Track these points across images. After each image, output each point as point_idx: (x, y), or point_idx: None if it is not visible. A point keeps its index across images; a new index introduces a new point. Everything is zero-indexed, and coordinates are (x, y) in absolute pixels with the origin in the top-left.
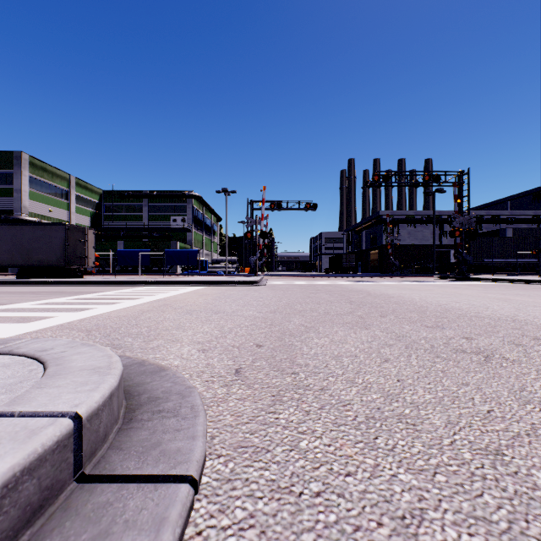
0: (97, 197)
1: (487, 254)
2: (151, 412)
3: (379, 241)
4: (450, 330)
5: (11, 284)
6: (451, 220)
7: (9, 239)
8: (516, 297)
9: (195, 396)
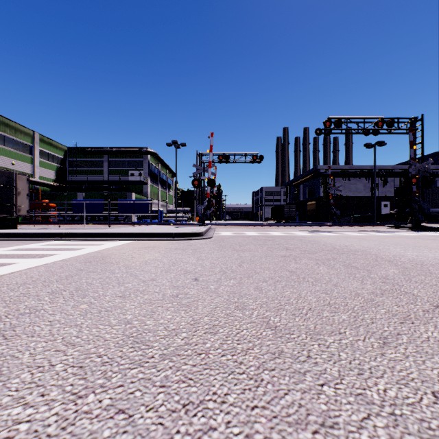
0: (62, 153)
1: (429, 203)
2: None
3: (317, 193)
4: None
5: None
6: (383, 173)
7: None
8: None
9: None
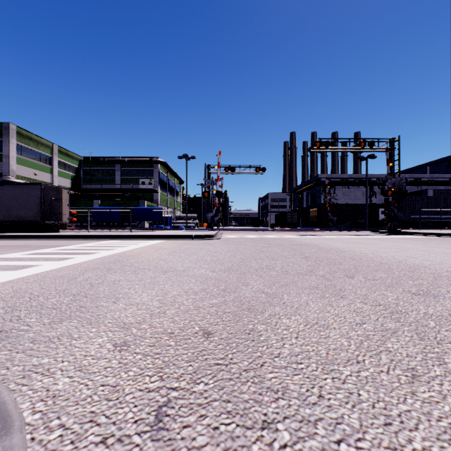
0: (77, 162)
1: (413, 211)
2: None
3: (318, 200)
4: (446, 299)
5: None
6: (380, 182)
7: None
8: None
9: None
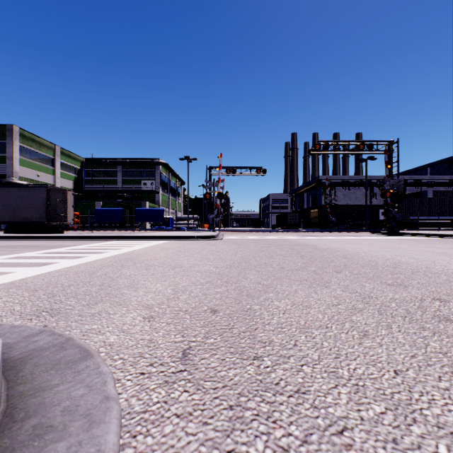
0: (79, 164)
1: (412, 212)
2: None
3: (319, 201)
4: (414, 288)
5: None
6: (380, 183)
7: None
8: (452, 250)
9: (109, 424)
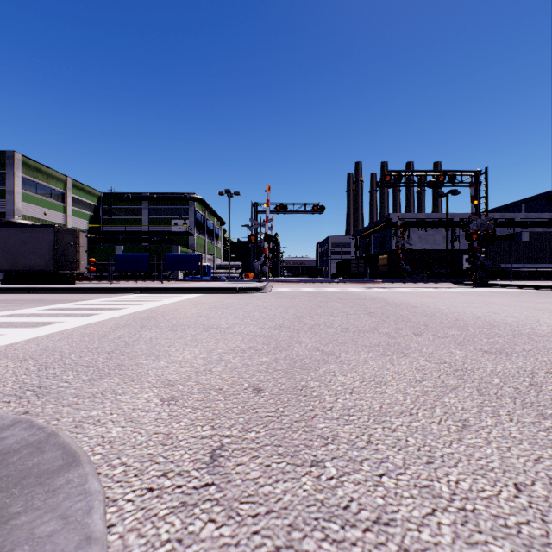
0: (95, 199)
1: (503, 258)
2: None
3: (389, 245)
4: (519, 357)
5: None
6: (464, 223)
7: None
8: None
9: None
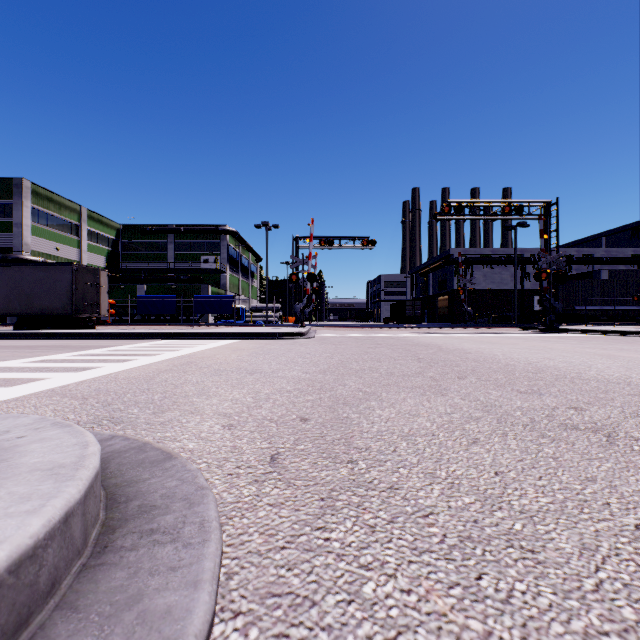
0: (114, 232)
1: (578, 300)
2: (139, 534)
3: (450, 285)
4: (550, 396)
5: (6, 336)
6: (535, 260)
7: (5, 282)
8: (621, 352)
9: (208, 504)
